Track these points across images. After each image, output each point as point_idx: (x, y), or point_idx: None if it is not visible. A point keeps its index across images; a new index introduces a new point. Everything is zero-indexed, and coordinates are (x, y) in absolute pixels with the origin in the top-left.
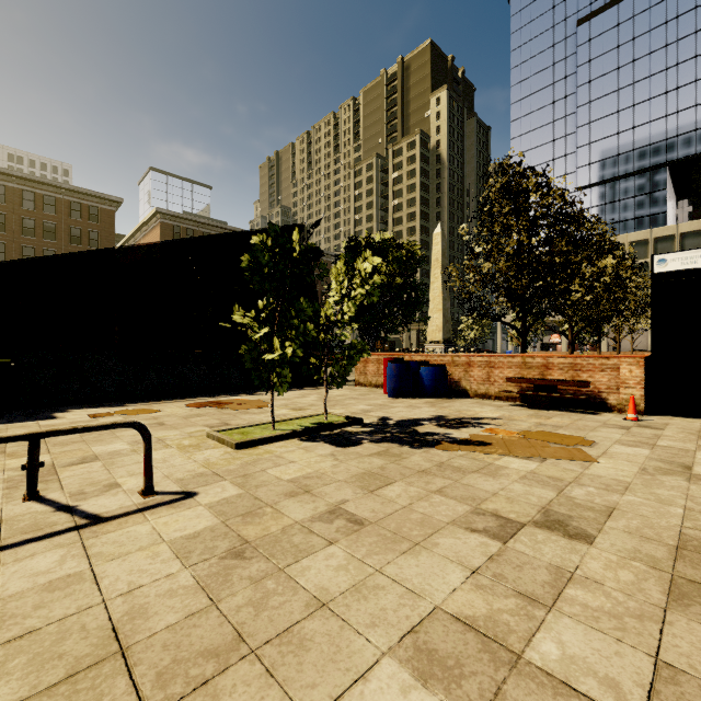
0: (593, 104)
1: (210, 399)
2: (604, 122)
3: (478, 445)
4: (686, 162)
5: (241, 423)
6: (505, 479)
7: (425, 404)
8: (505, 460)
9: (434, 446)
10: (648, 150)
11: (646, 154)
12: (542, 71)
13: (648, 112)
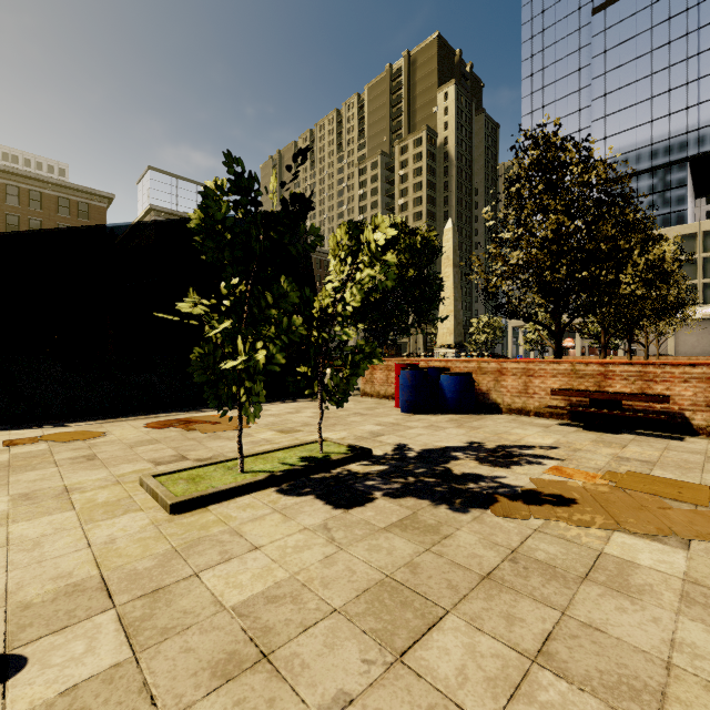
0: (609, 97)
1: (182, 415)
2: (620, 115)
3: (555, 504)
4: (708, 157)
5: (203, 456)
6: (655, 604)
7: (449, 423)
8: (620, 543)
9: (486, 505)
10: (668, 144)
11: (666, 149)
12: (555, 63)
13: (668, 104)
